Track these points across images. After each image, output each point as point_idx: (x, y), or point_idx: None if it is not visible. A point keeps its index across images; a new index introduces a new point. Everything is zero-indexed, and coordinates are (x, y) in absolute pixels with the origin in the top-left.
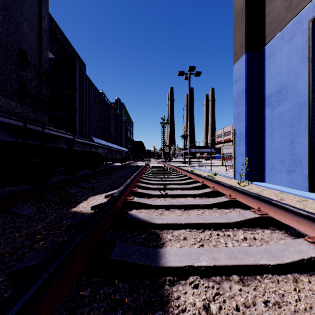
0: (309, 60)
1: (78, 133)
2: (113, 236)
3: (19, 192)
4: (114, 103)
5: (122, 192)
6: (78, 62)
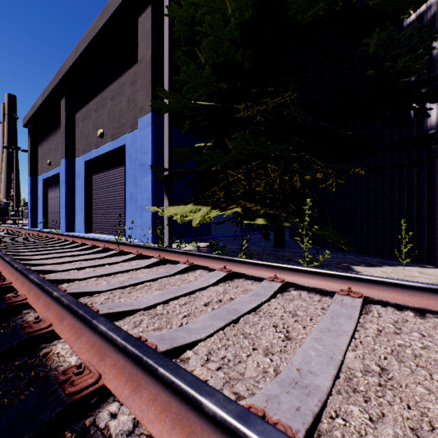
0: (43, 191)
1: None
2: None
3: None
4: None
5: None
6: None
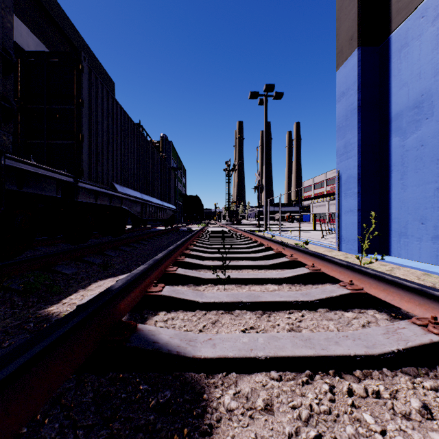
0: None
1: (87, 176)
2: (82, 401)
3: None
4: (158, 142)
5: (141, 276)
6: (104, 78)
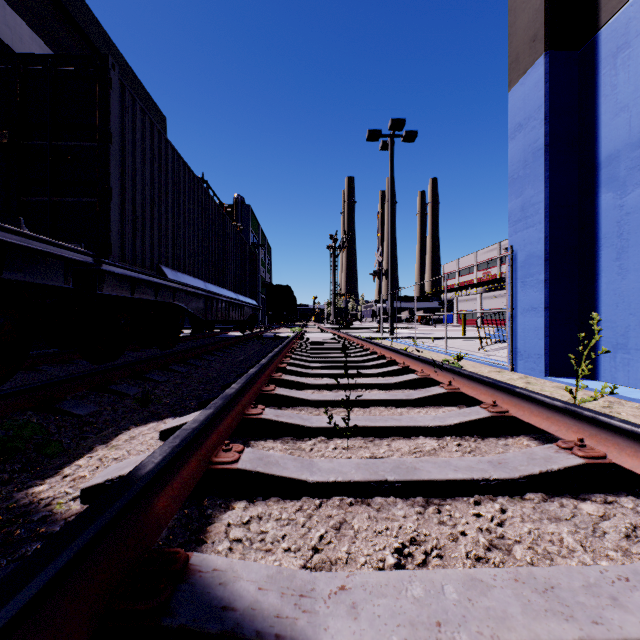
0: None
1: (117, 253)
2: None
3: None
4: (231, 206)
5: (202, 431)
6: (149, 109)
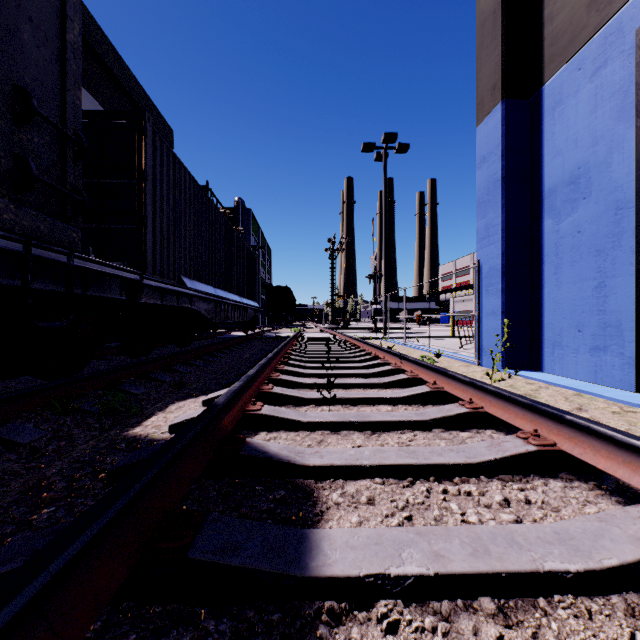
0: (637, 113)
1: (151, 269)
2: (209, 497)
3: (16, 393)
4: (232, 210)
5: (238, 393)
6: (158, 124)
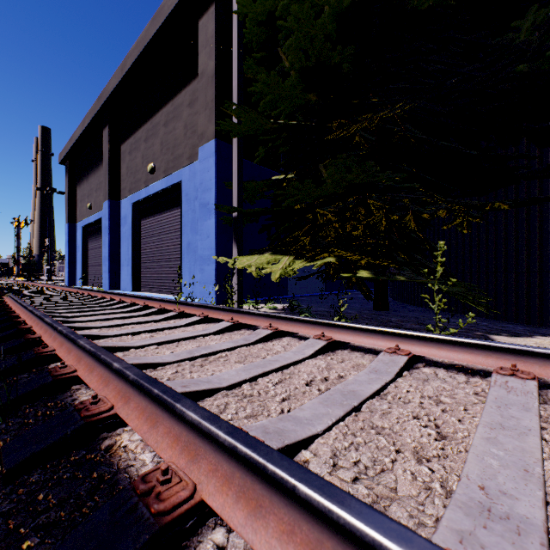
0: (82, 240)
1: None
2: None
3: None
4: None
5: None
6: None
